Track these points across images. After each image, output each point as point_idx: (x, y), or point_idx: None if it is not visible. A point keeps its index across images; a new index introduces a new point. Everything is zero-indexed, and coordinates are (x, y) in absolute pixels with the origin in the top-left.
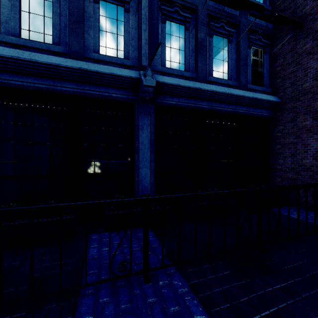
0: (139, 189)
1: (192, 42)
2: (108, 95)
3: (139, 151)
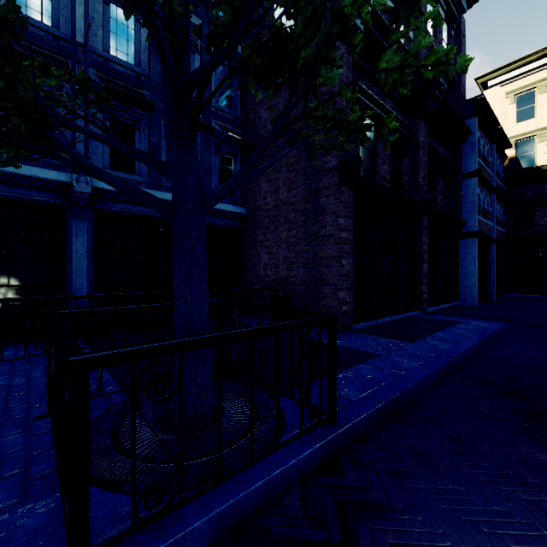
0: (72, 301)
1: (144, 144)
2: (29, 198)
3: (73, 260)
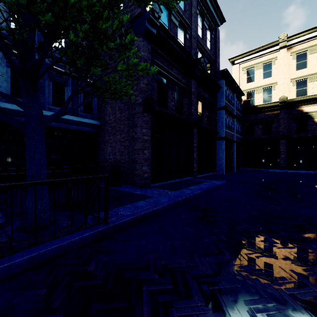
0: None
1: None
2: None
3: None
